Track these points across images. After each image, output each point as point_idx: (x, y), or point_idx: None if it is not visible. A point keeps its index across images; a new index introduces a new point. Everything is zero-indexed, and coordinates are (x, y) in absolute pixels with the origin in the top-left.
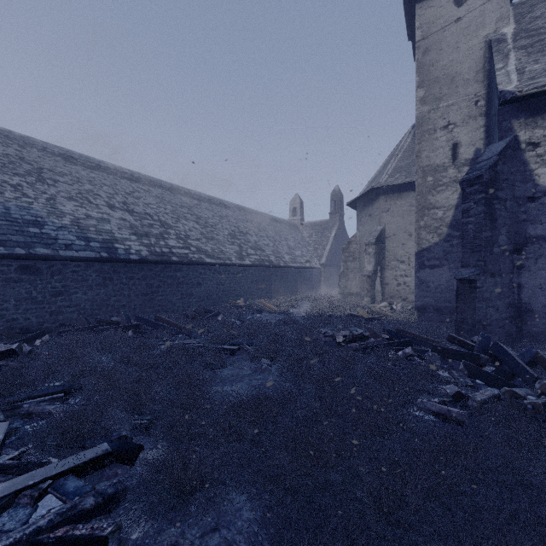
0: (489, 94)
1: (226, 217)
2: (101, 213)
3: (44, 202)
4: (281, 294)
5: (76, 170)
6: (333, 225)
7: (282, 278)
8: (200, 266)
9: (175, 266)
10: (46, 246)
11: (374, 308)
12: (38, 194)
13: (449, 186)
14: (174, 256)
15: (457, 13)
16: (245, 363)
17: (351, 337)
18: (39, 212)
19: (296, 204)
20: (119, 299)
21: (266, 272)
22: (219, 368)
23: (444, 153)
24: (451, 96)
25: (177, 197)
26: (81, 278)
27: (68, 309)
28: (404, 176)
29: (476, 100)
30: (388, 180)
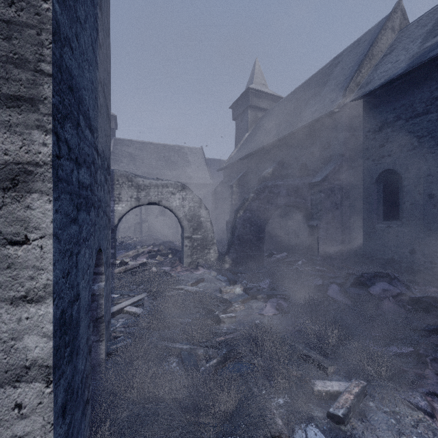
0: None
1: None
2: None
3: None
4: None
5: None
6: None
7: None
8: None
9: None
10: None
11: None
12: None
13: None
14: None
15: None
16: None
17: None
18: None
19: None
20: None
21: None
22: None
23: None
24: None
25: None
26: None
27: None
28: None
29: None
30: None
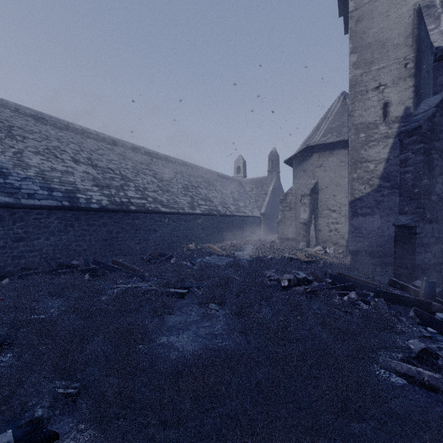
0: (417, 57)
1: (180, 173)
2: (66, 167)
3: (11, 155)
4: (228, 239)
5: (45, 129)
6: (270, 181)
7: (228, 225)
8: (156, 214)
9: (133, 214)
10: (8, 195)
11: (310, 251)
12: (6, 148)
13: (380, 141)
14: (132, 205)
15: None
16: (193, 309)
17: (295, 281)
18: (5, 164)
19: (240, 163)
20: (80, 244)
21: (214, 220)
22: (167, 314)
23: (375, 111)
24: (382, 60)
25: (137, 155)
26: (43, 225)
27: (30, 253)
28: (335, 135)
29: (405, 62)
30: (321, 139)
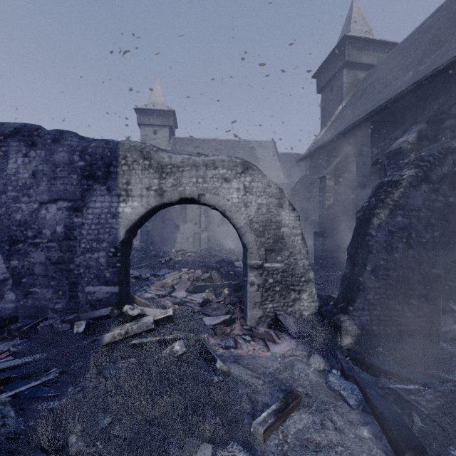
0: None
1: None
2: None
3: None
4: None
5: None
6: None
7: None
8: None
9: None
10: None
11: None
12: None
13: None
14: None
15: (154, 137)
16: None
17: None
18: None
19: None
20: None
21: None
22: None
23: None
24: None
25: None
26: None
27: None
28: None
29: None
30: None
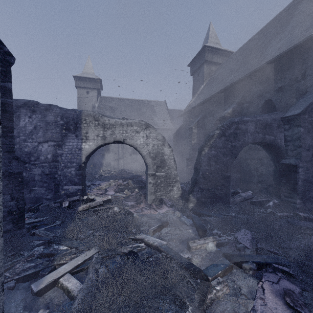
0: None
1: None
2: None
3: None
4: None
5: None
6: None
7: None
8: None
9: None
10: None
11: None
12: None
13: None
14: None
15: (87, 95)
16: None
17: None
18: None
19: None
20: None
21: None
22: None
23: None
24: None
25: None
26: None
27: None
28: None
29: None
30: None
